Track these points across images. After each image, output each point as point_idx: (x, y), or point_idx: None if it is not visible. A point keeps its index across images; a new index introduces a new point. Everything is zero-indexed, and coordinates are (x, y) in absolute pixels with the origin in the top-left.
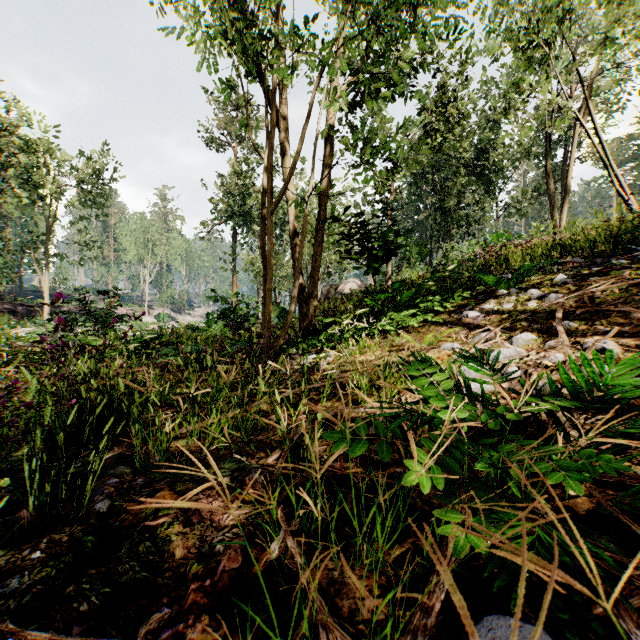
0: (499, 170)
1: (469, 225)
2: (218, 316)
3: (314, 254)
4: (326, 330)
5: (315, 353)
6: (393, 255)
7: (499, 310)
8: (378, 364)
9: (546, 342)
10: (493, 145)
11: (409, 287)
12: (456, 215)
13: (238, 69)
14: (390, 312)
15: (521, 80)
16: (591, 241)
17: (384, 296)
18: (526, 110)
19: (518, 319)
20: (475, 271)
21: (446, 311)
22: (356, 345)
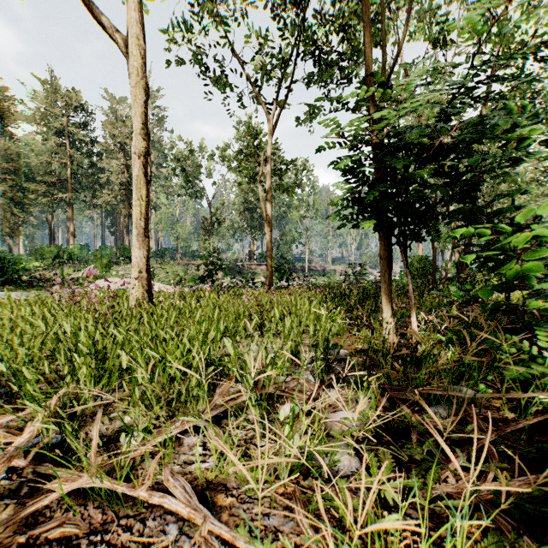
0: None
1: None
2: None
3: (466, 239)
4: None
5: None
6: None
7: None
8: None
9: None
10: None
11: None
12: None
13: None
14: None
15: None
16: None
17: None
18: None
19: None
20: None
21: None
22: None
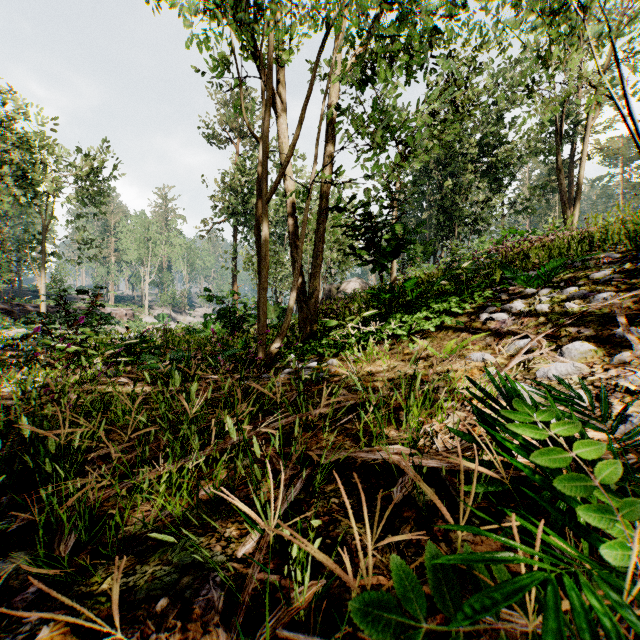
0: (506, 166)
1: (475, 223)
2: (216, 317)
3: (315, 250)
4: (328, 333)
5: (316, 360)
6: (402, 250)
7: (532, 312)
8: (390, 377)
9: (611, 354)
10: (499, 141)
11: (419, 286)
12: (461, 213)
13: (230, 43)
14: (400, 314)
15: (547, 54)
16: (635, 232)
17: (393, 296)
18: (551, 88)
19: (561, 323)
20: (492, 268)
21: (465, 313)
22: (363, 353)
